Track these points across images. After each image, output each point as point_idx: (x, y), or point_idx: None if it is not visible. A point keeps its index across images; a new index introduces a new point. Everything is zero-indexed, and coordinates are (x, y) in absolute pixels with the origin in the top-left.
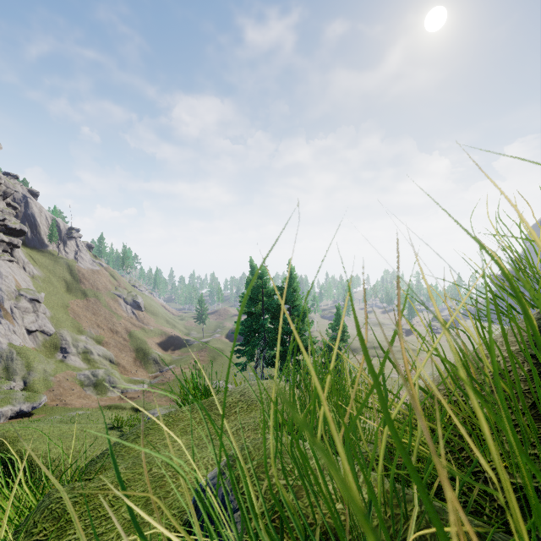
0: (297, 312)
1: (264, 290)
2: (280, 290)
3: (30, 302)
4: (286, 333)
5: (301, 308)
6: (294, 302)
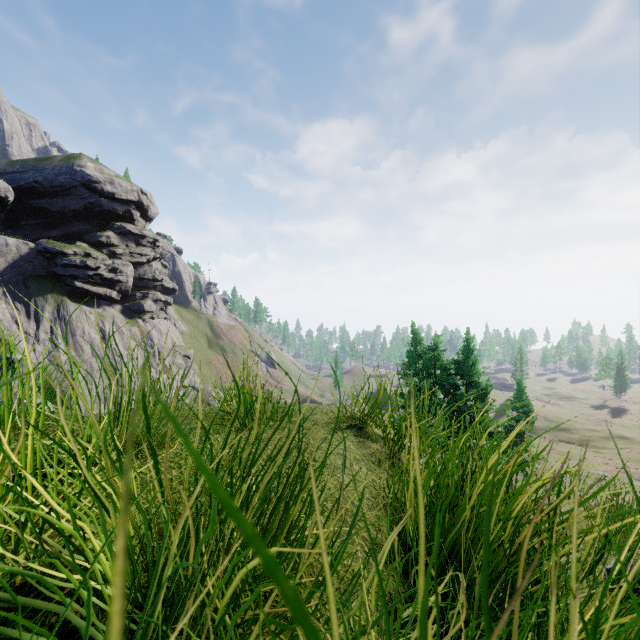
0: (476, 389)
1: (434, 362)
2: (455, 363)
3: (183, 358)
4: (461, 412)
5: (480, 384)
6: (470, 376)
